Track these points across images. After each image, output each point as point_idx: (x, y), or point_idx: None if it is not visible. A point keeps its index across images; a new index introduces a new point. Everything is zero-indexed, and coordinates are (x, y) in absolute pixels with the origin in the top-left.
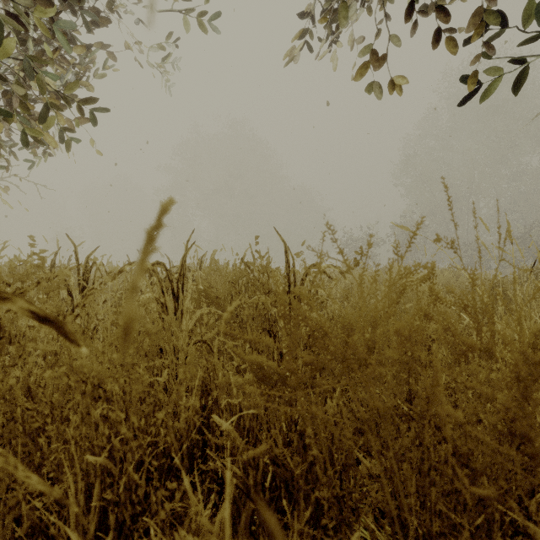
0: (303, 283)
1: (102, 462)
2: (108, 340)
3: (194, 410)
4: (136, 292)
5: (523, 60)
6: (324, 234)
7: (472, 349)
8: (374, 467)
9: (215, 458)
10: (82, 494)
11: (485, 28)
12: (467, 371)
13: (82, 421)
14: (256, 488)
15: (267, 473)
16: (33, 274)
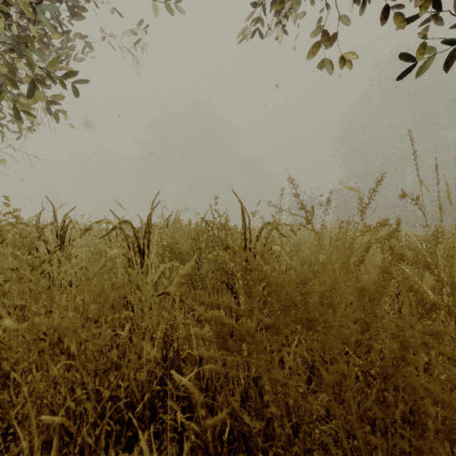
0: (258, 239)
1: (59, 421)
2: (72, 295)
3: (156, 361)
4: (110, 247)
5: (452, 42)
6: (282, 191)
7: (436, 309)
8: (323, 409)
9: (175, 408)
10: (38, 453)
11: (418, 14)
12: (430, 331)
13: (43, 376)
14: (215, 442)
15: (225, 422)
16: (7, 232)
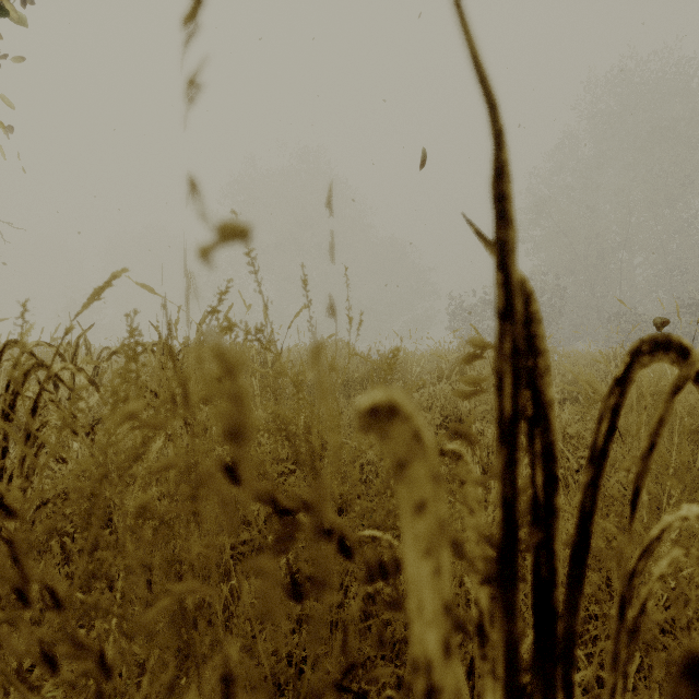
0: None
1: None
2: None
3: None
4: None
5: None
6: None
7: None
8: None
9: None
10: None
11: None
12: None
13: None
14: None
15: None
16: None
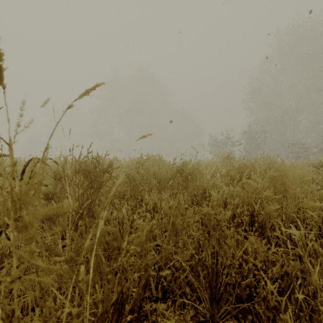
0: None
1: None
2: None
3: None
4: None
5: None
6: None
7: None
8: None
9: None
10: None
11: None
12: None
13: None
14: None
15: None
16: None
